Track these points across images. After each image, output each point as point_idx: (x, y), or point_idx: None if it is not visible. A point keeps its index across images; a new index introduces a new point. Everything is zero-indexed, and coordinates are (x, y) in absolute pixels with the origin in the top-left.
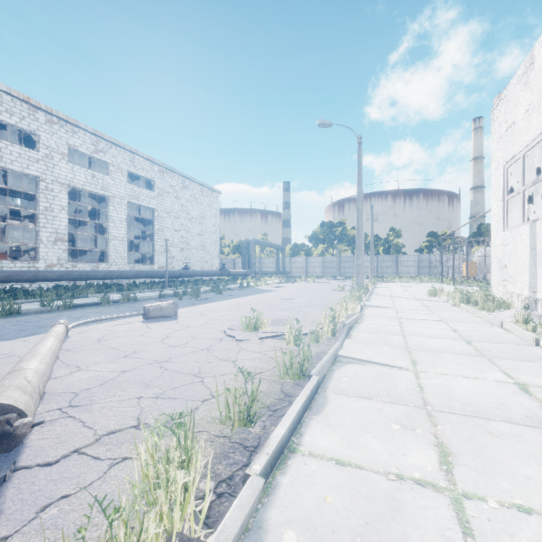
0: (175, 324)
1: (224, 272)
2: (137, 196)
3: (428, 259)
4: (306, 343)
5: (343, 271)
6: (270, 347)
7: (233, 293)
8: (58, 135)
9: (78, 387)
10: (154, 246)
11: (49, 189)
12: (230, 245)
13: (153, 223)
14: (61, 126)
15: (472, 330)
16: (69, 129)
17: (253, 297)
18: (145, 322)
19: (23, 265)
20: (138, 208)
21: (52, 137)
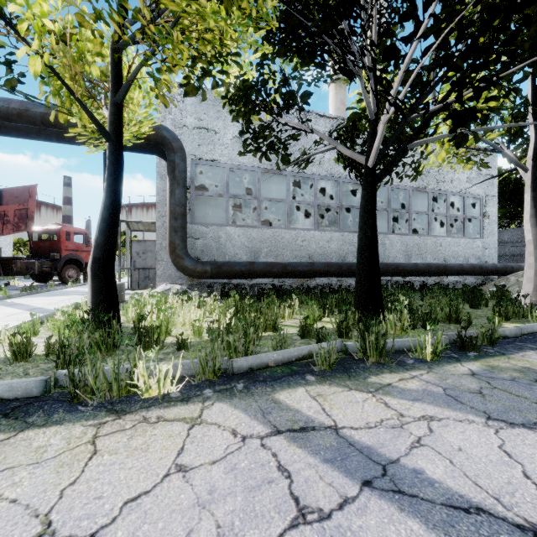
0: None
1: None
2: None
3: None
4: None
5: None
6: None
7: None
8: None
9: None
10: None
11: None
12: None
13: None
14: None
15: None
16: None
17: None
18: None
19: None
20: None
21: None
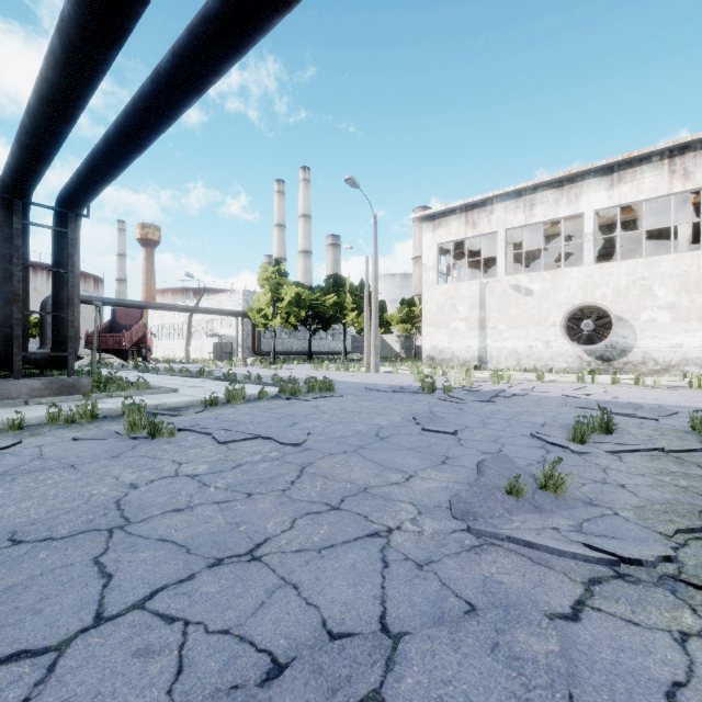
0: None
1: None
2: None
3: None
4: None
5: None
6: None
7: None
8: None
9: None
10: None
11: None
12: None
13: None
14: None
15: None
16: None
17: None
18: None
19: None
20: None
21: None
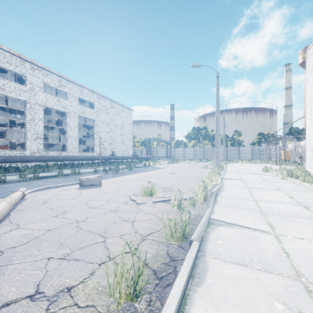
0: (98, 190)
1: (135, 157)
2: (84, 112)
3: (258, 149)
4: (185, 206)
5: (206, 156)
6: (160, 210)
7: (139, 169)
8: (38, 76)
9: (7, 245)
10: (94, 142)
11: (32, 108)
12: (139, 141)
13: (93, 128)
14: (39, 71)
15: (304, 197)
16: (44, 72)
17: (151, 172)
18: (79, 188)
19: (17, 152)
20: (85, 119)
21: (34, 77)
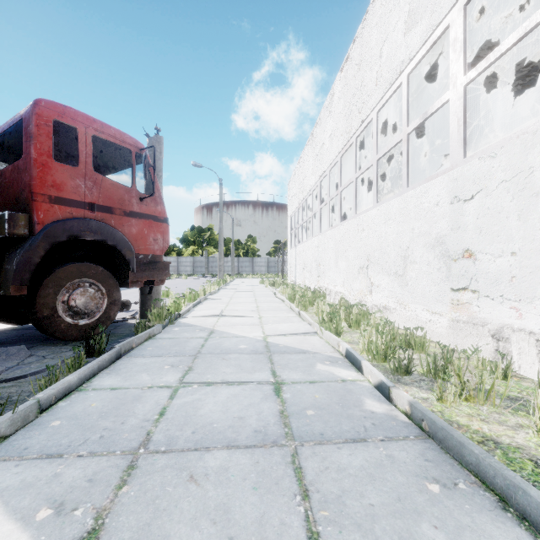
0: None
1: None
2: None
3: (274, 261)
4: None
5: (211, 270)
6: None
7: None
8: None
9: None
10: None
11: None
12: None
13: None
14: None
15: (261, 293)
16: None
17: None
18: None
19: None
20: None
21: None
